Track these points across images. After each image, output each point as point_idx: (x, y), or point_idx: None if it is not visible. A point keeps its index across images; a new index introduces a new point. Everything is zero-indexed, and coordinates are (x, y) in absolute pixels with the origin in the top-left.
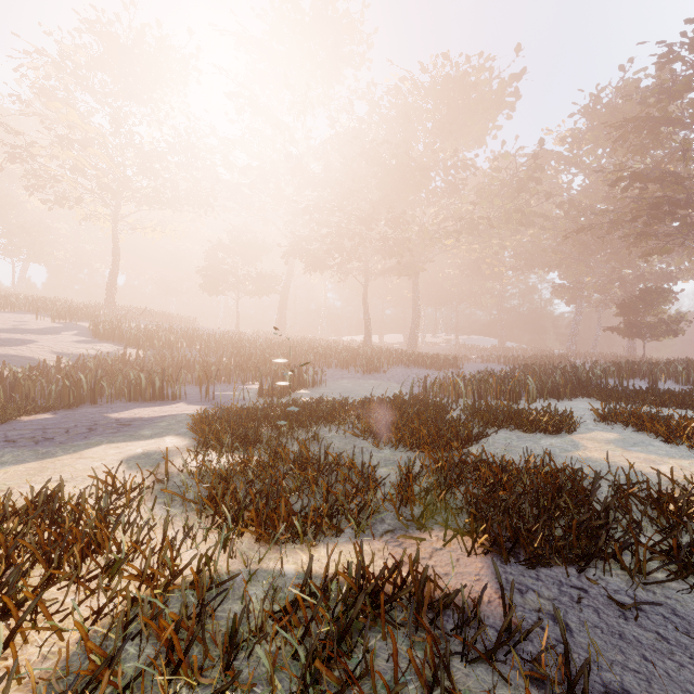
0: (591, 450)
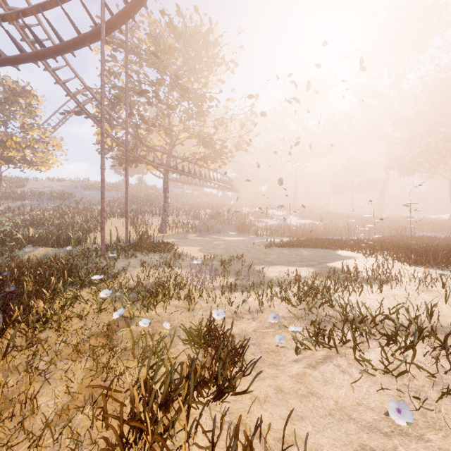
0: None
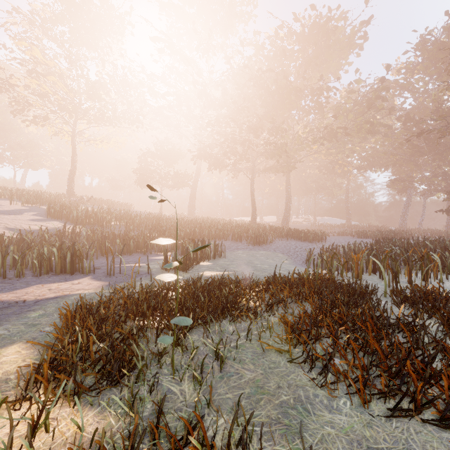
0: None
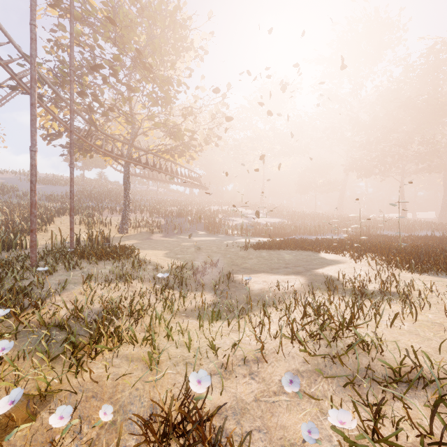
0: None
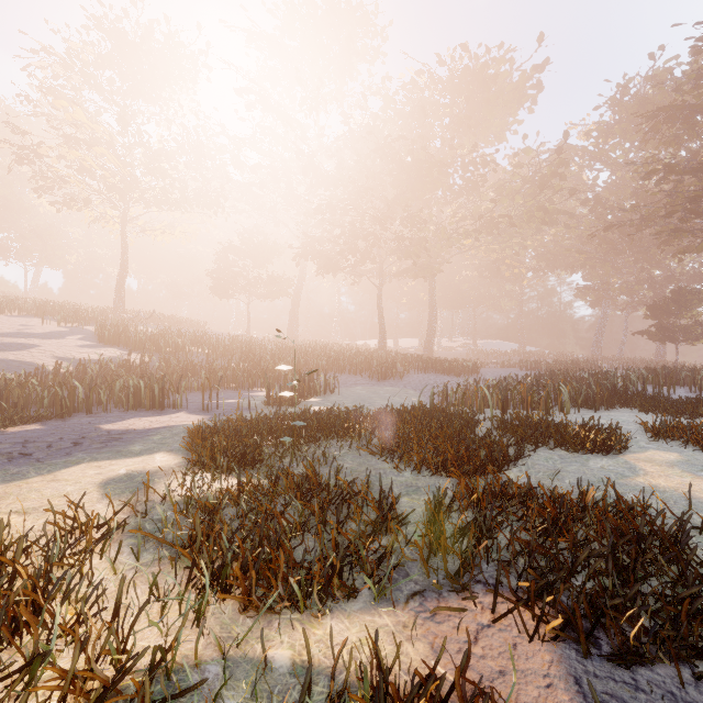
0: (654, 475)
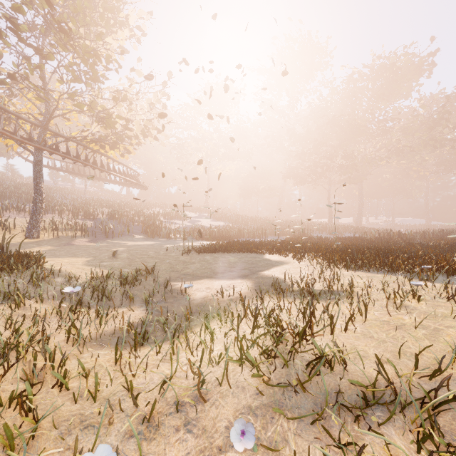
0: None
